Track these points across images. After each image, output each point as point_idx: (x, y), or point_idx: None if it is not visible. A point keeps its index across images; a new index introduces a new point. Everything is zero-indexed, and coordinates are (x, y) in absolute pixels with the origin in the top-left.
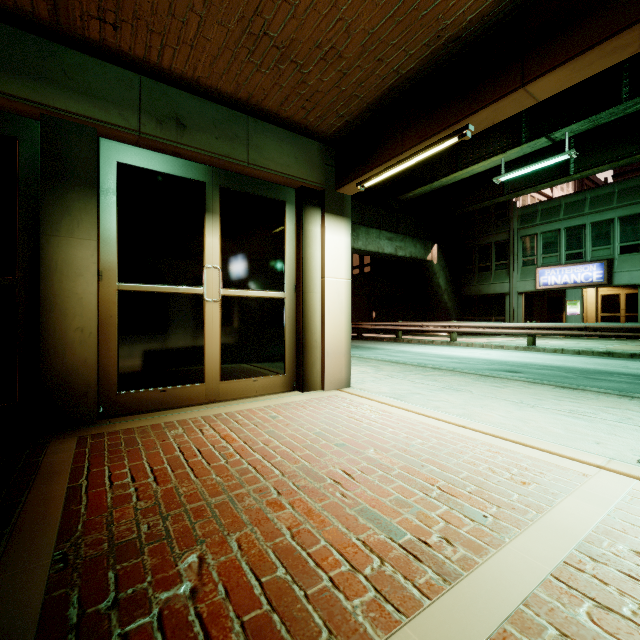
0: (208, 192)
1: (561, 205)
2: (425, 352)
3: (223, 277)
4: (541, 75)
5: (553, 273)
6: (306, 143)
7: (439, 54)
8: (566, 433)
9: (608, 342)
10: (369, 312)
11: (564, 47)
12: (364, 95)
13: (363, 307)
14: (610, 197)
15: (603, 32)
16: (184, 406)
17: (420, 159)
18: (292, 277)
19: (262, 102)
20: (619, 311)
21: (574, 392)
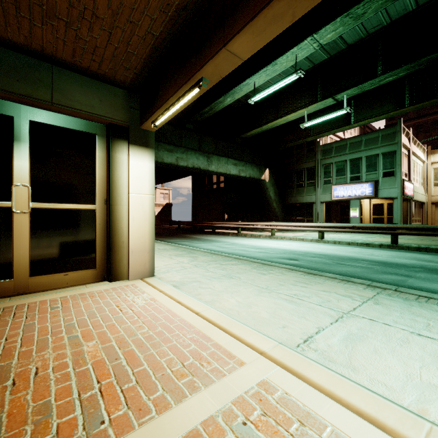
0: (17, 124)
1: (347, 144)
2: (248, 244)
3: (33, 193)
4: (233, 37)
5: (342, 189)
6: (111, 90)
7: (177, 20)
8: (270, 317)
9: (372, 235)
10: (223, 215)
11: (244, 14)
12: (137, 52)
13: (219, 211)
14: (376, 140)
15: (262, 2)
16: None
17: (186, 104)
18: (103, 193)
19: (56, 53)
20: (383, 214)
21: (312, 278)
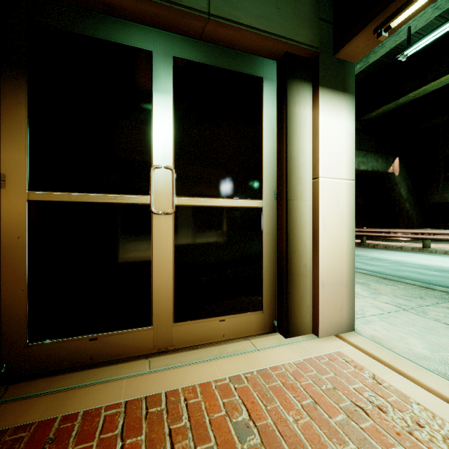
0: (156, 64)
1: None
2: (403, 261)
3: (177, 180)
4: None
5: None
6: None
7: None
8: None
9: None
10: None
11: None
12: None
13: None
14: None
15: None
16: (123, 359)
17: None
18: (272, 179)
19: None
20: None
21: None
